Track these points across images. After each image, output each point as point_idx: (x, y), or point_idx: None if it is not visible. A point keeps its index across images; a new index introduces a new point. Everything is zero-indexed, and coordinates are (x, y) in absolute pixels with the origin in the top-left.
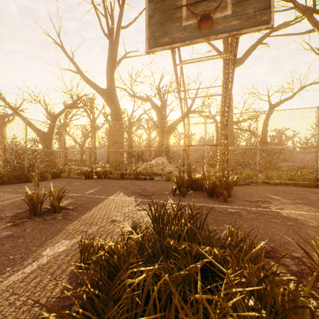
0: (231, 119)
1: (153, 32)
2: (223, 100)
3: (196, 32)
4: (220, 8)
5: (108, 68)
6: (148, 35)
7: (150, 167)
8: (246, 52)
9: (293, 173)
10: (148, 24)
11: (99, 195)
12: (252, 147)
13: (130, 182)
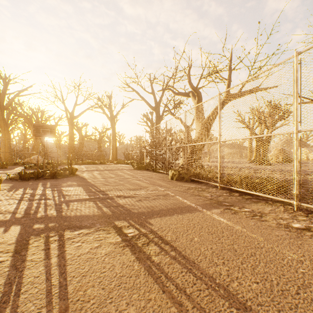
0: (73, 140)
1: (35, 133)
2: (69, 132)
3: (44, 135)
4: (48, 133)
5: (0, 105)
6: (33, 134)
7: (31, 160)
8: (80, 114)
9: (90, 161)
10: (33, 132)
11: (13, 167)
12: (75, 152)
13: (21, 166)
